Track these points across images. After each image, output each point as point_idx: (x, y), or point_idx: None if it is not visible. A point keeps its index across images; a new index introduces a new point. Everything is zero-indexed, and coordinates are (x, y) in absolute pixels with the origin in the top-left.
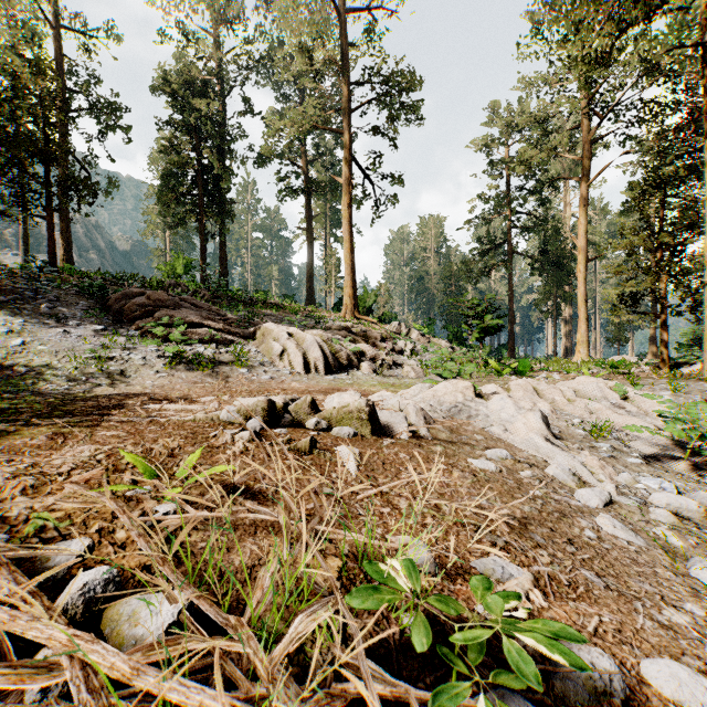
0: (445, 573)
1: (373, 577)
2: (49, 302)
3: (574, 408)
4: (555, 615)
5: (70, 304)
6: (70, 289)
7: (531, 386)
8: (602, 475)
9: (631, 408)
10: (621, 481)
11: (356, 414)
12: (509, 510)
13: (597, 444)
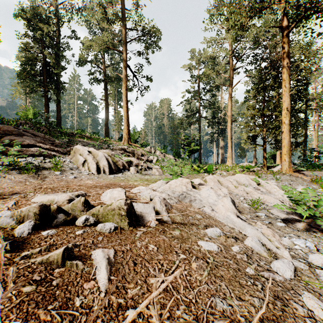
0: None
1: None
2: None
3: (239, 190)
4: None
5: None
6: None
7: (216, 179)
8: (276, 242)
9: (262, 189)
10: (285, 244)
11: (117, 211)
12: None
13: (258, 214)
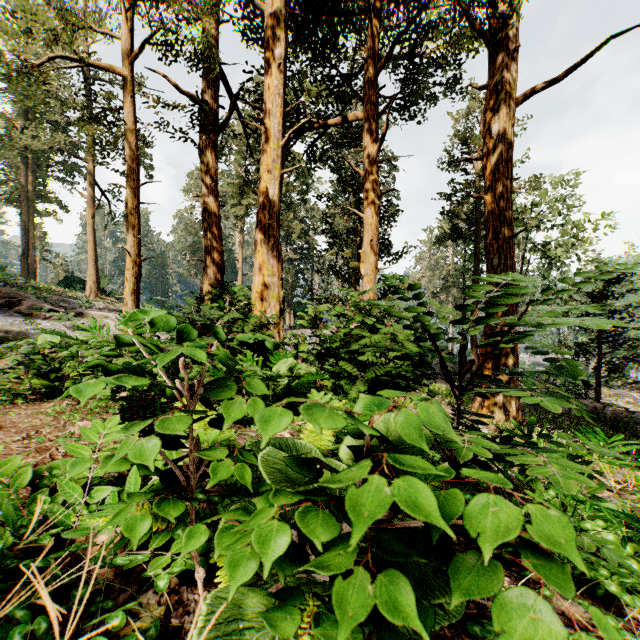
0: None
1: None
2: None
3: None
4: None
5: None
6: None
7: None
8: None
9: None
10: None
11: None
12: None
13: None
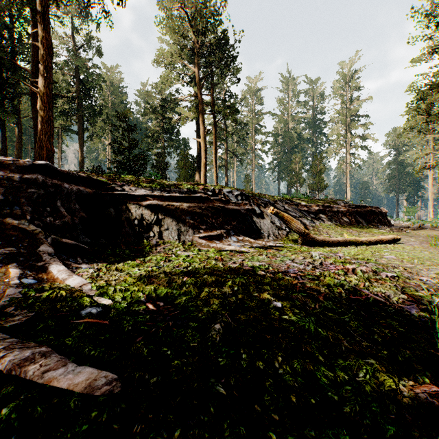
0: None
1: None
2: None
3: None
4: None
5: None
6: None
7: None
8: None
9: None
10: None
11: None
12: None
13: None
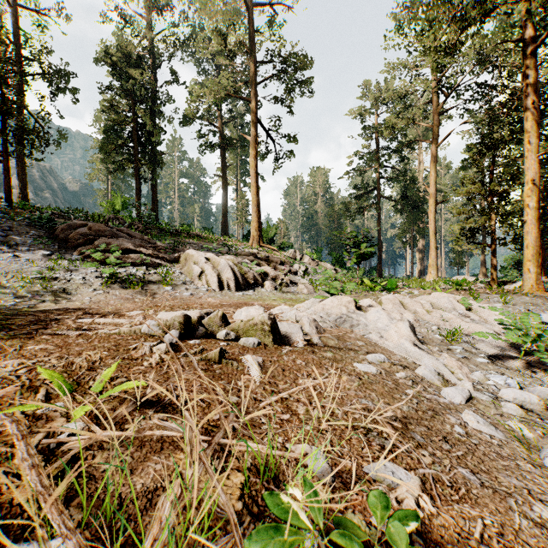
0: (342, 482)
1: (275, 512)
2: (3, 231)
3: (432, 317)
4: (444, 522)
5: (22, 233)
6: (22, 221)
7: (398, 300)
8: (460, 374)
9: (474, 317)
10: (475, 378)
11: (260, 326)
12: (393, 413)
13: (452, 347)
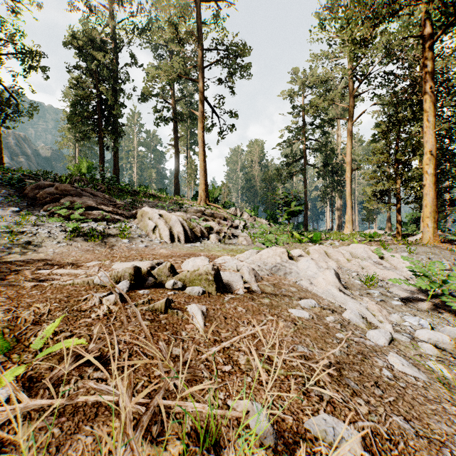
0: (284, 443)
1: None
2: None
3: (352, 265)
4: None
5: None
6: None
7: (323, 250)
8: (381, 317)
9: (386, 264)
10: (393, 320)
11: (204, 276)
12: (328, 360)
13: (370, 291)
